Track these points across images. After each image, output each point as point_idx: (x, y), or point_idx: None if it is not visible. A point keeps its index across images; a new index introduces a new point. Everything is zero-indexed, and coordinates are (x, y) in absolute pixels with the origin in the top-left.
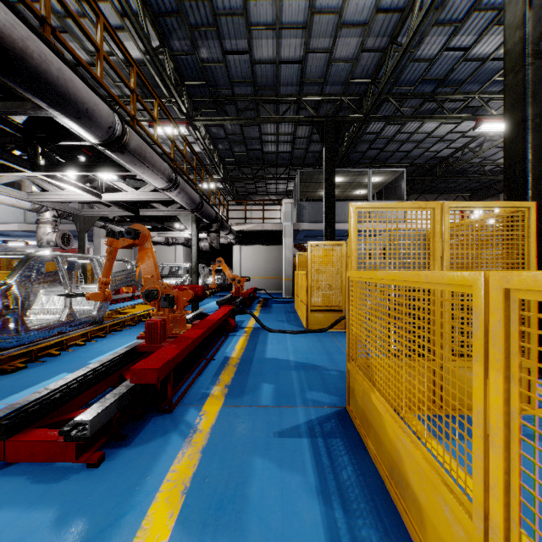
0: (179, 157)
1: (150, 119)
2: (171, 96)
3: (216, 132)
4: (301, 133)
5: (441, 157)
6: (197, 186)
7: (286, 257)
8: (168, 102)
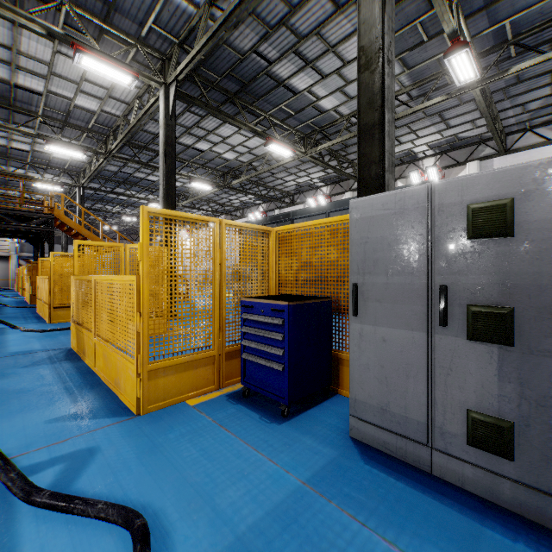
0: None
1: None
2: None
3: None
4: (23, 209)
5: None
6: None
7: (13, 269)
8: None
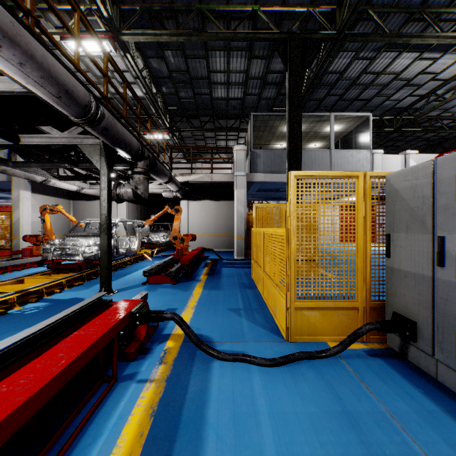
0: (120, 104)
1: (64, 32)
2: (91, 2)
3: (157, 68)
4: (254, 71)
5: (400, 108)
6: (111, 103)
7: (238, 211)
8: (91, 14)
